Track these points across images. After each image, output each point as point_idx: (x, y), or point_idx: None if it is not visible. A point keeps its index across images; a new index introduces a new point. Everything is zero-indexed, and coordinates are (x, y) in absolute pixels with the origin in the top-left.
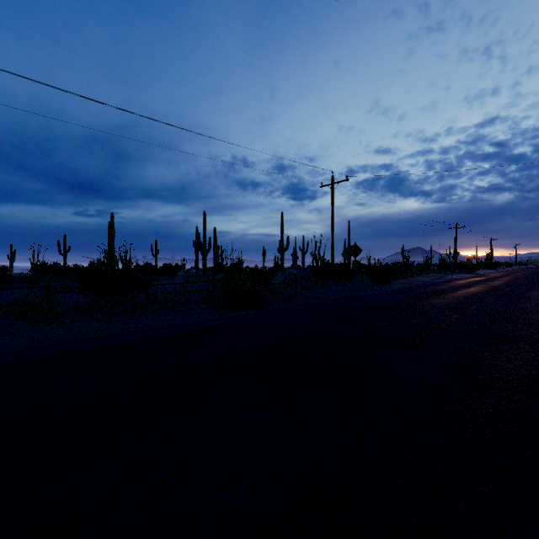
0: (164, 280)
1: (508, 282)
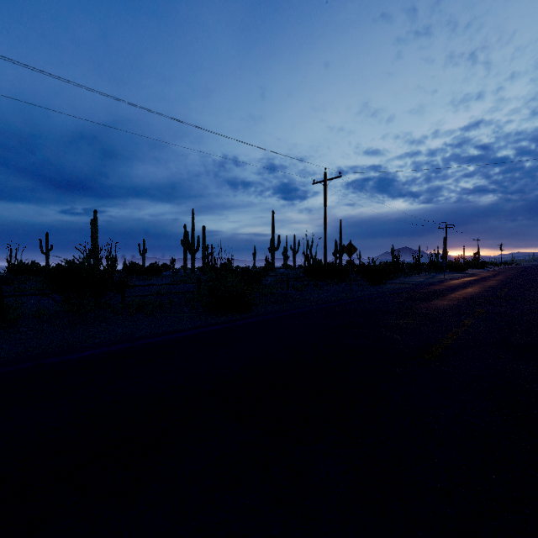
0: (149, 280)
1: (502, 282)
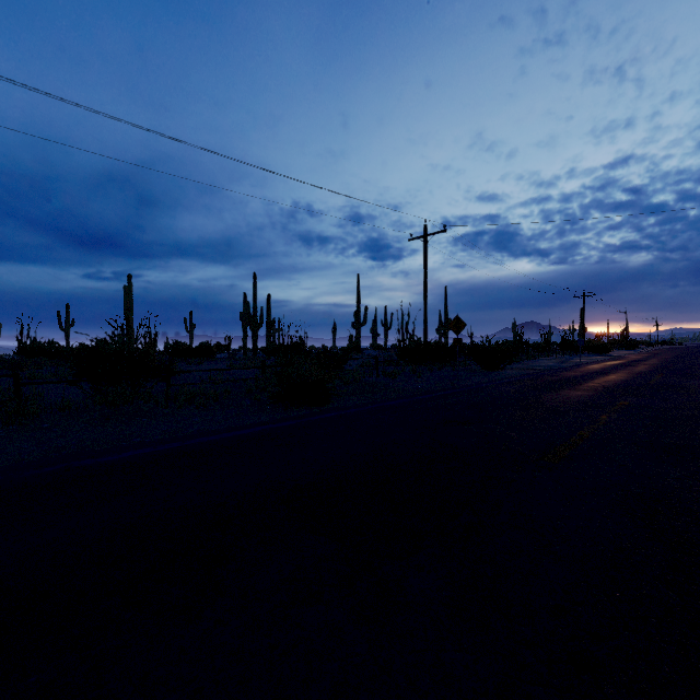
0: (199, 364)
1: (656, 367)
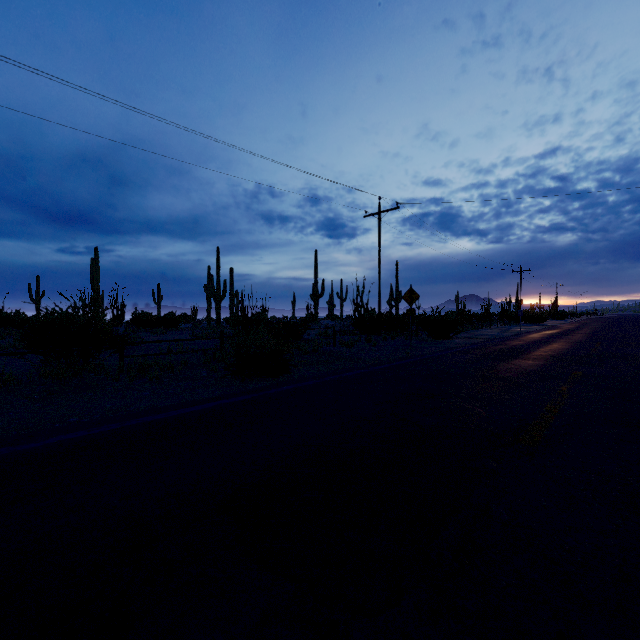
0: (163, 333)
1: (591, 336)
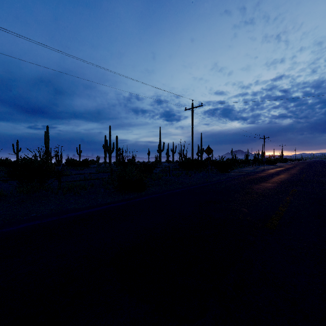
0: (82, 170)
1: (300, 171)
